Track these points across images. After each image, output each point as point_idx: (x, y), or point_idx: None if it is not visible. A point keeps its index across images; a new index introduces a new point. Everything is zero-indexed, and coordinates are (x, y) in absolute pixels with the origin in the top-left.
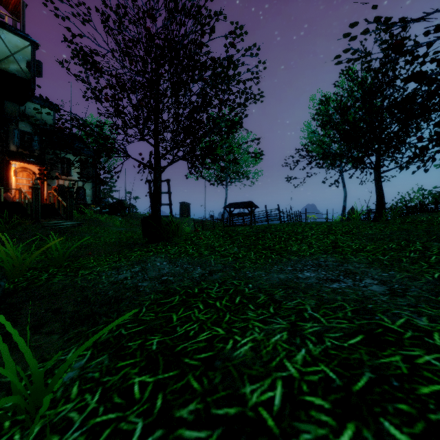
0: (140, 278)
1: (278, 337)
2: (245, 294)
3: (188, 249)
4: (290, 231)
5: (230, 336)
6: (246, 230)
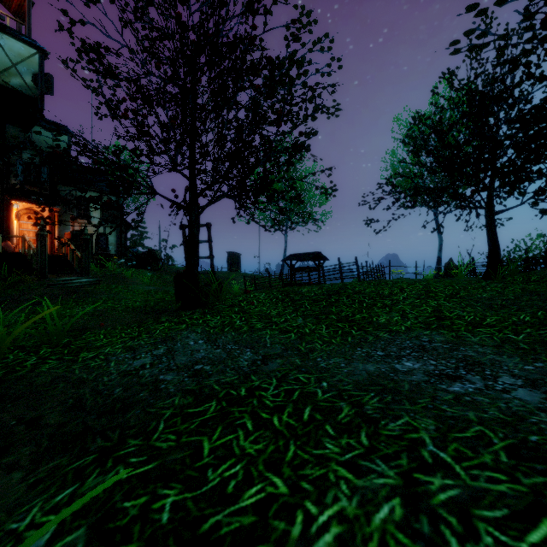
0: (164, 366)
1: (386, 511)
2: (317, 402)
3: (234, 320)
4: (373, 293)
5: (298, 501)
6: (313, 292)
